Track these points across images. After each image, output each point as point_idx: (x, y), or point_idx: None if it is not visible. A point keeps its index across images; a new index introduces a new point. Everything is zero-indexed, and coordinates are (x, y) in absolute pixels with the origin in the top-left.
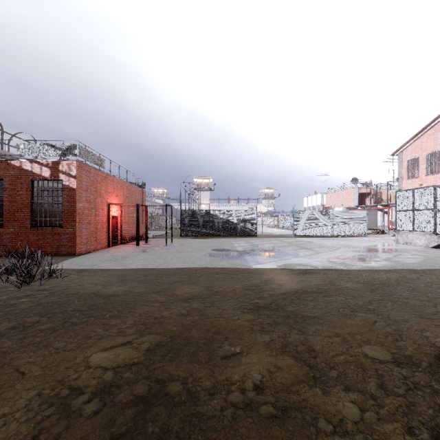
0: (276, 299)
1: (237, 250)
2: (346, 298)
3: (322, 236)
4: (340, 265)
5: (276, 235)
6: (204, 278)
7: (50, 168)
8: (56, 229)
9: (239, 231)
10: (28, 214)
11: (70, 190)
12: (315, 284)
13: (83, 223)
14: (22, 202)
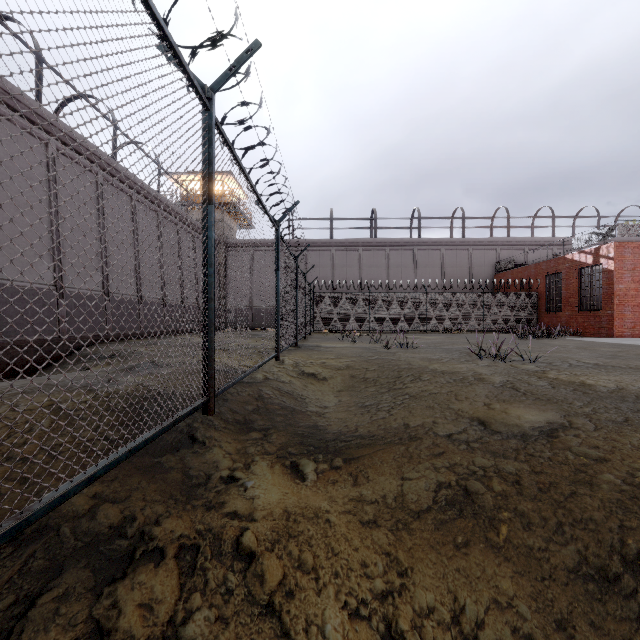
0: None
1: None
2: None
3: None
4: None
5: None
6: None
7: (592, 254)
8: (597, 312)
9: None
10: (577, 299)
11: (608, 272)
12: None
13: (626, 306)
14: (573, 289)
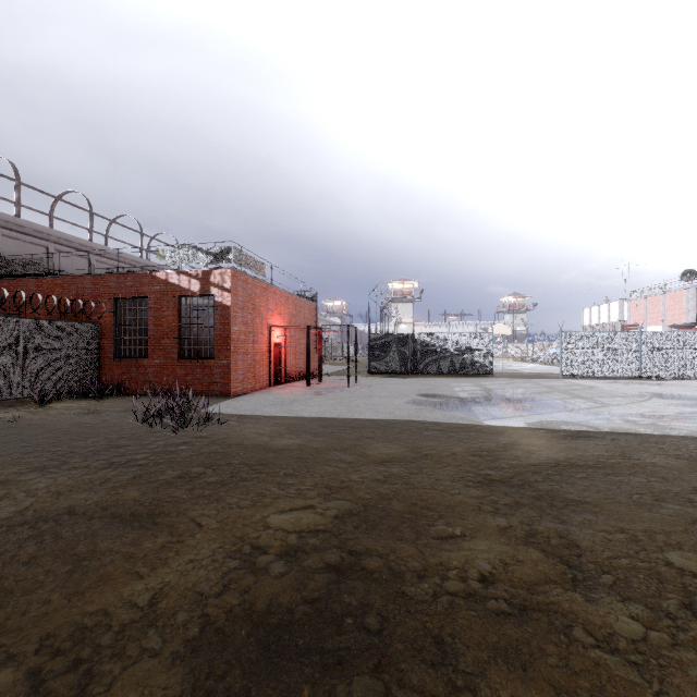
0: (520, 472)
1: (459, 397)
2: (648, 480)
3: (617, 377)
4: (646, 428)
5: (529, 374)
6: (407, 435)
7: (200, 280)
8: (207, 361)
9: (463, 366)
10: (175, 341)
11: (223, 308)
12: (593, 455)
13: (239, 353)
14: (168, 326)
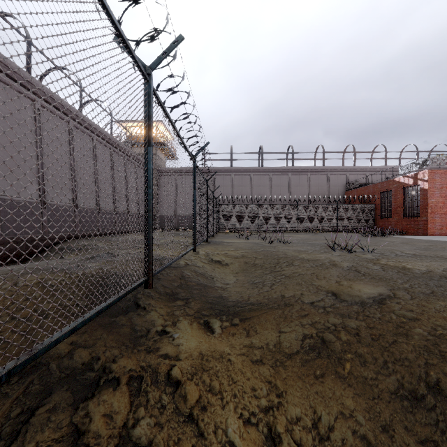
0: None
1: None
2: None
3: None
4: None
5: None
6: None
7: (413, 178)
8: (416, 218)
9: None
10: (402, 209)
11: (424, 190)
12: None
13: (436, 214)
14: (399, 202)
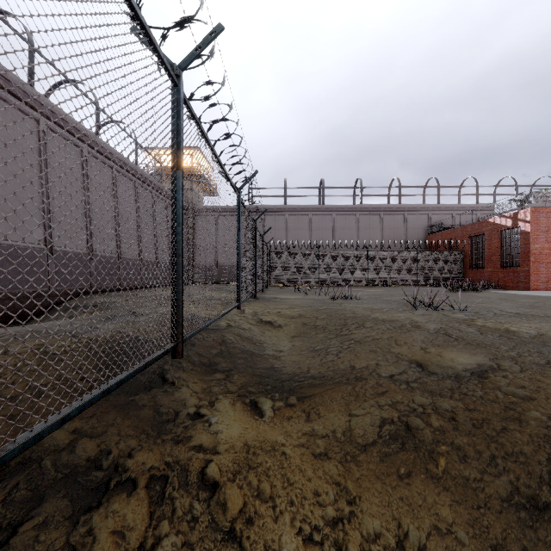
0: None
1: None
2: None
3: None
4: None
5: None
6: None
7: (511, 218)
8: (515, 268)
9: None
10: (498, 257)
11: (525, 234)
12: None
13: (541, 263)
14: (494, 248)
